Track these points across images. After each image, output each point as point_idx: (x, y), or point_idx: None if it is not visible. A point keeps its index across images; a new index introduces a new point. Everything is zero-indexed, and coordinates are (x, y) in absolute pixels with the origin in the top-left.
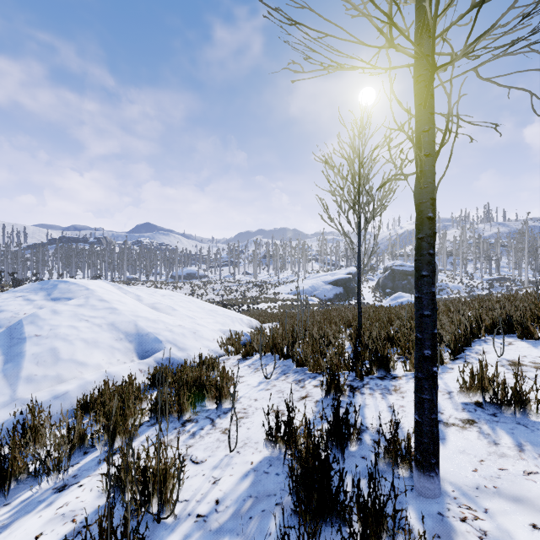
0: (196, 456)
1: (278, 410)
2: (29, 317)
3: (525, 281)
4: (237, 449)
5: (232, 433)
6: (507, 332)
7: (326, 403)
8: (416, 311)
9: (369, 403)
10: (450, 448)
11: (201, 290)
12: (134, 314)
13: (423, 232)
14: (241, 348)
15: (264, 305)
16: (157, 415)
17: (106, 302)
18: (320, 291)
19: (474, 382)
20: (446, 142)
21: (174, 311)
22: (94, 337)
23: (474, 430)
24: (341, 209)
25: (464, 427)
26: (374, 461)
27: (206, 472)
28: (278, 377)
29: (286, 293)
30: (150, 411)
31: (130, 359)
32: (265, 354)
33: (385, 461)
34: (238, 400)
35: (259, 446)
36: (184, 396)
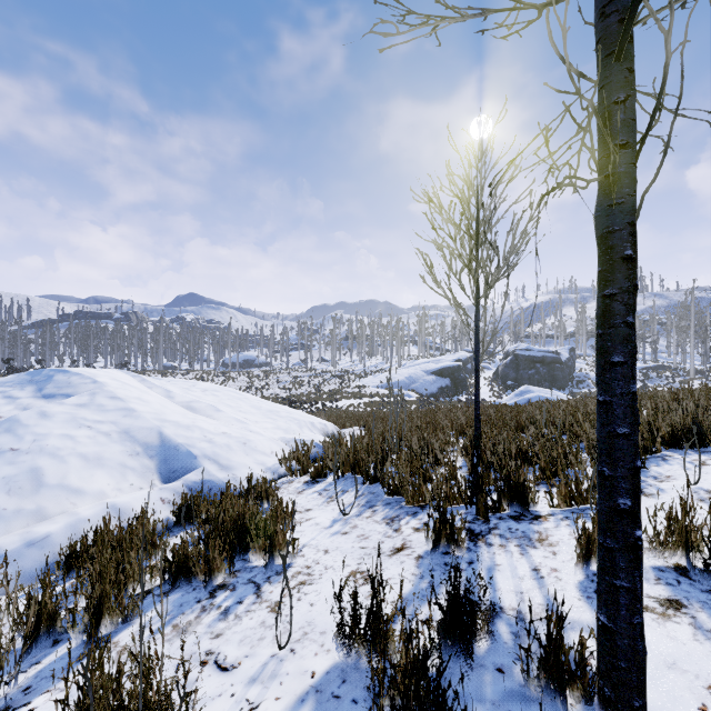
0: (224, 656)
1: (356, 586)
2: (4, 423)
3: (690, 370)
4: (291, 644)
5: (286, 611)
6: (694, 446)
7: (433, 561)
8: (600, 427)
9: (500, 562)
10: (648, 657)
11: (261, 382)
12: (159, 417)
13: (616, 284)
14: (310, 467)
15: (345, 402)
16: (139, 611)
17: (120, 400)
18: (419, 384)
19: (672, 534)
20: (654, 124)
21: (217, 413)
22: (98, 451)
23: (685, 622)
24: (451, 269)
25: (665, 614)
26: (518, 677)
27: (237, 690)
28: (361, 512)
29: (375, 386)
30: (163, 571)
31: (149, 483)
32: (343, 475)
33: (539, 682)
34: (299, 551)
35: (327, 641)
36: (215, 549)
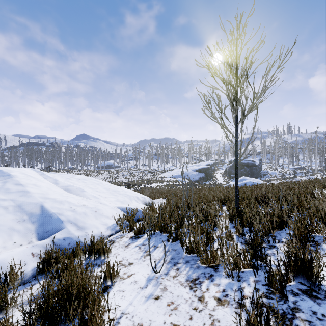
0: None
1: None
2: None
3: (315, 169)
4: None
5: None
6: None
7: None
8: None
9: None
10: None
11: (115, 175)
12: (44, 196)
13: None
14: (134, 227)
15: (155, 184)
16: None
17: (21, 186)
18: (190, 176)
19: None
20: None
21: (82, 192)
22: None
23: None
24: (218, 107)
25: None
26: None
27: None
28: (168, 270)
29: (169, 177)
30: None
31: (28, 241)
32: (154, 233)
33: None
34: (117, 322)
35: None
36: None
